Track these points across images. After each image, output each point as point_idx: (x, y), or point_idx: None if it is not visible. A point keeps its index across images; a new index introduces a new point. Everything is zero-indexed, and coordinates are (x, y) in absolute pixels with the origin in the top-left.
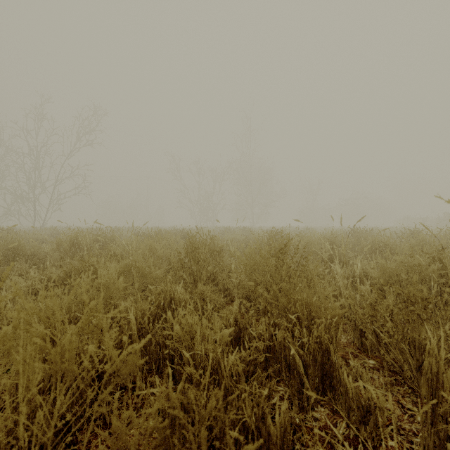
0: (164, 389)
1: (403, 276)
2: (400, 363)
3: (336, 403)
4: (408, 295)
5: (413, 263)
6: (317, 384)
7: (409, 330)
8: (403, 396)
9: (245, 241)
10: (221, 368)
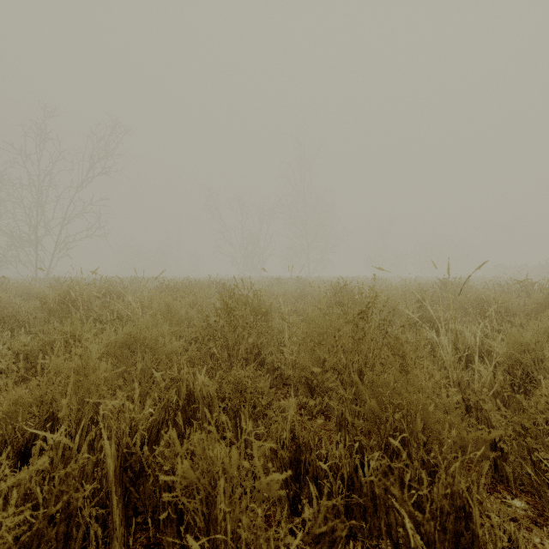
0: None
1: (548, 354)
2: None
3: None
4: None
5: None
6: None
7: None
8: None
9: (301, 296)
10: None
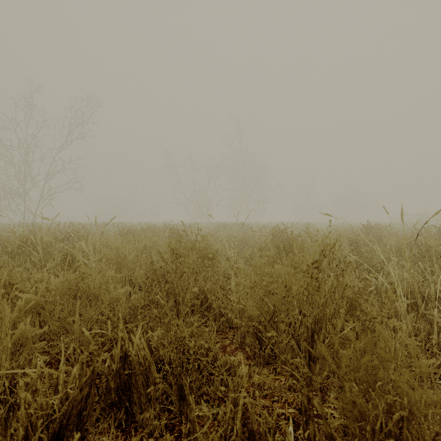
0: None
1: None
2: None
3: None
4: None
5: None
6: None
7: None
8: None
9: (244, 239)
10: None
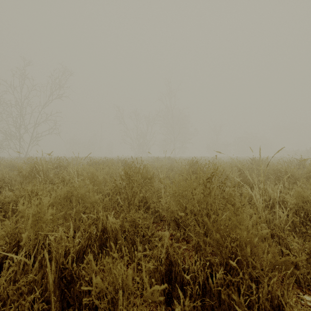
0: None
1: None
2: None
3: None
4: None
5: None
6: None
7: None
8: None
9: (171, 168)
10: None
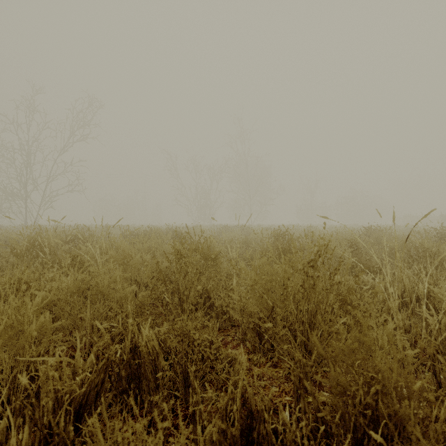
0: None
1: None
2: None
3: None
4: None
5: None
6: None
7: None
8: None
9: (246, 241)
10: None
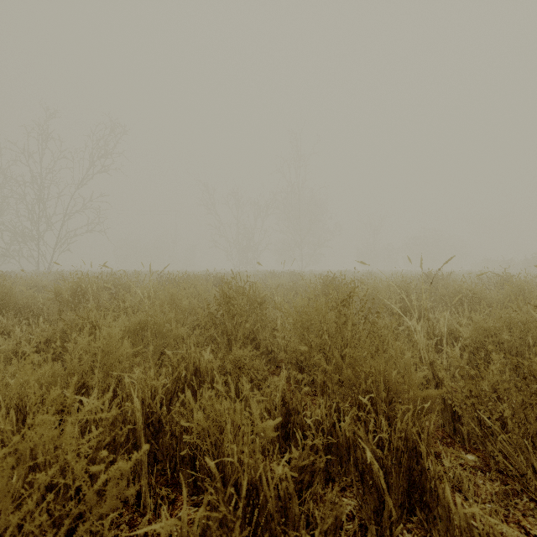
0: (175, 520)
1: (505, 337)
2: (518, 466)
3: (430, 528)
4: (531, 369)
5: (519, 319)
6: (402, 500)
7: (531, 419)
8: (524, 515)
9: (294, 288)
10: (263, 482)
